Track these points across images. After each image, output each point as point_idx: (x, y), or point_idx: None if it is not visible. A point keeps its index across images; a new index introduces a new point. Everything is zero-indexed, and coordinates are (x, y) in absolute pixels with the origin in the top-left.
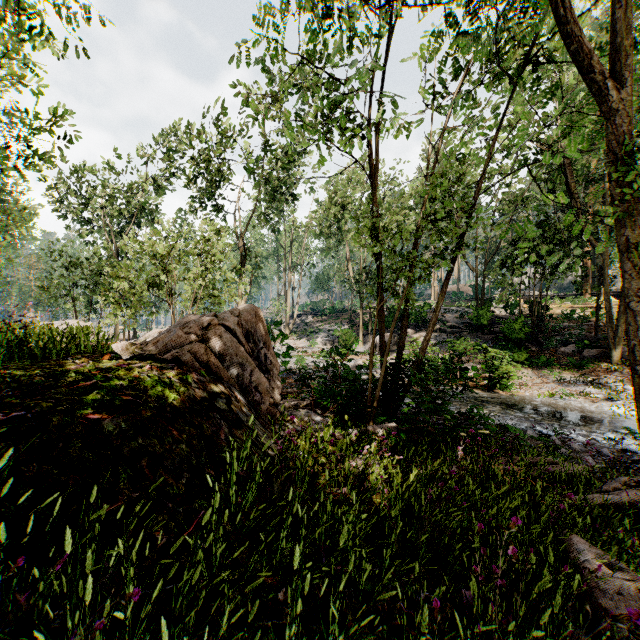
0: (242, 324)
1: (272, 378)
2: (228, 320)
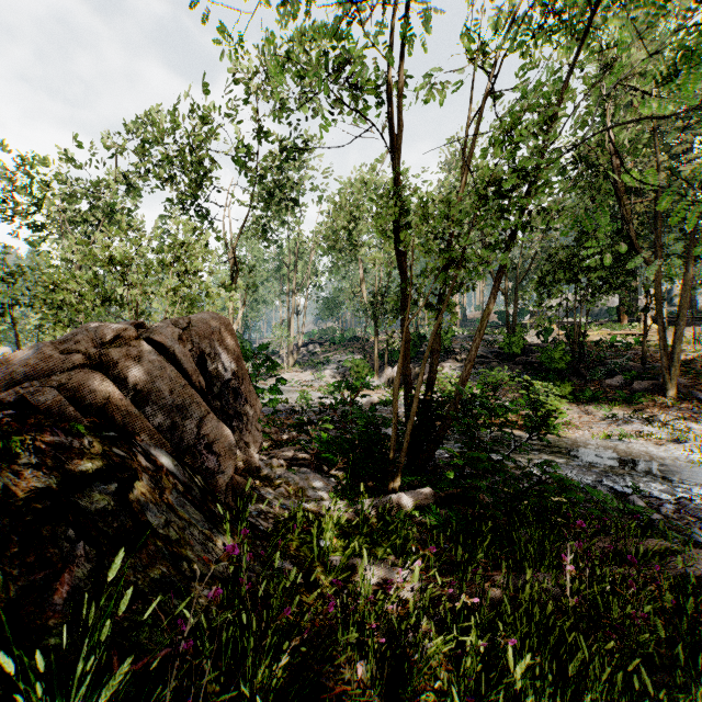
0: (192, 341)
1: (246, 426)
2: (162, 332)
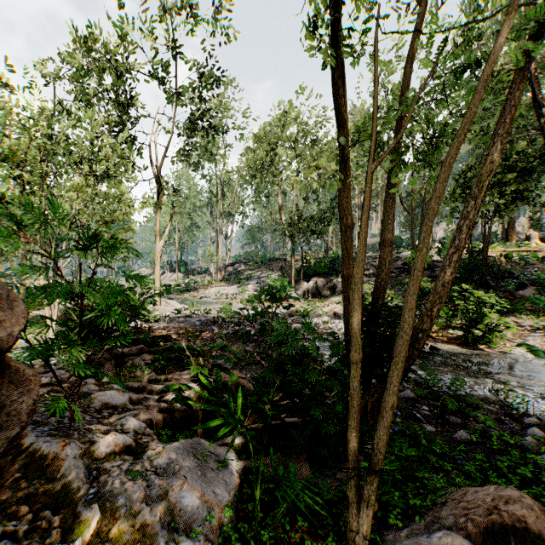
0: None
1: None
2: None
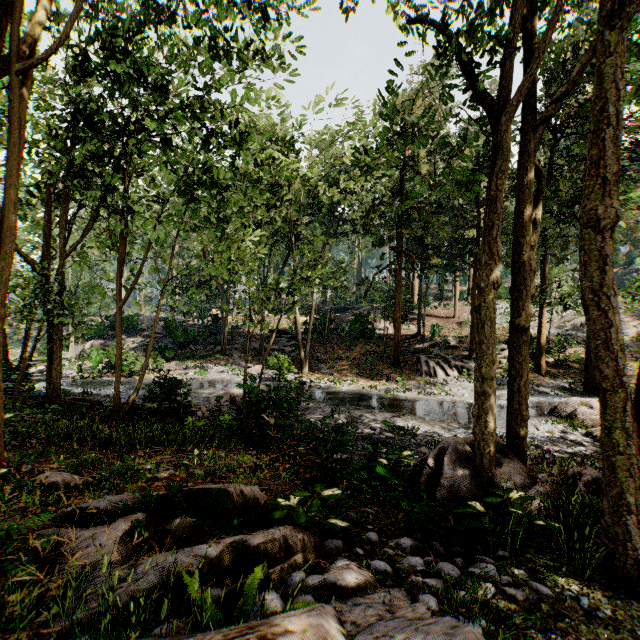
0: None
1: None
2: None
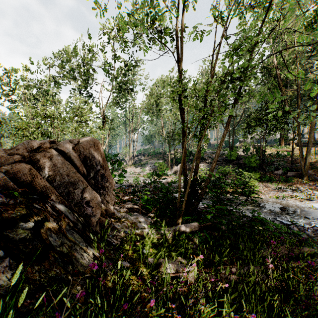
0: (80, 150)
1: (107, 193)
2: (64, 145)
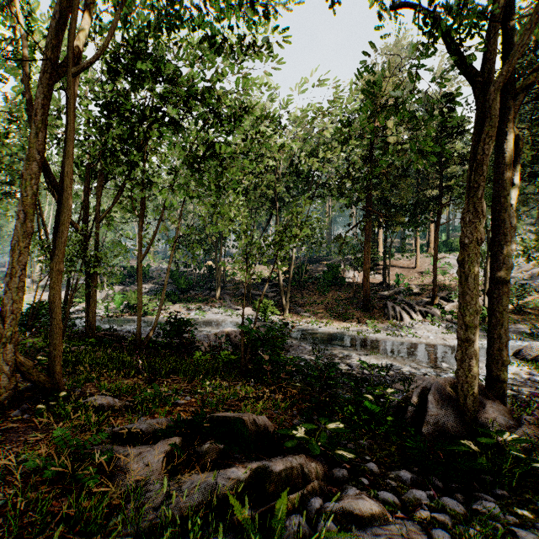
0: None
1: None
2: None
